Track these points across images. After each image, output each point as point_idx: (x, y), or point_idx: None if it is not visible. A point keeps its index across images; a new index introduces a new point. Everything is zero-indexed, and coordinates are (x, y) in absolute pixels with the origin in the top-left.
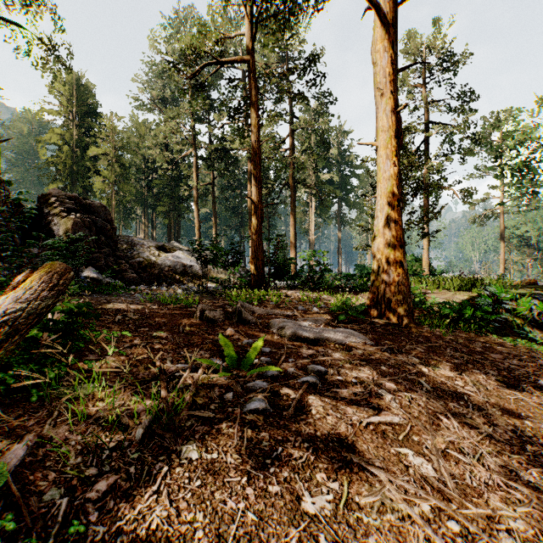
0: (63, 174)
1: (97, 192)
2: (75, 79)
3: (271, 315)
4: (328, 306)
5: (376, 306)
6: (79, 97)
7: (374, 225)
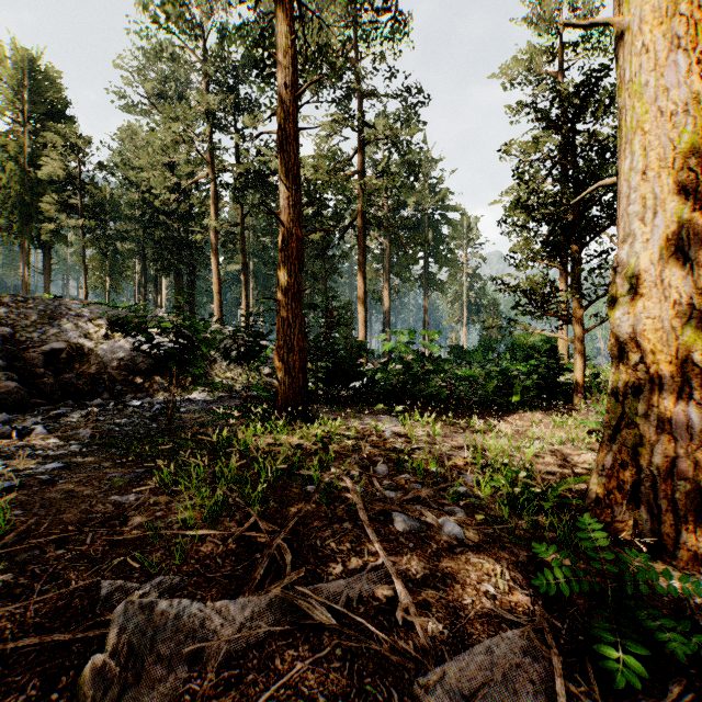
0: (8, 206)
1: (64, 235)
2: (29, 61)
3: (294, 641)
4: (472, 489)
5: (631, 508)
6: (34, 89)
7: (618, 261)
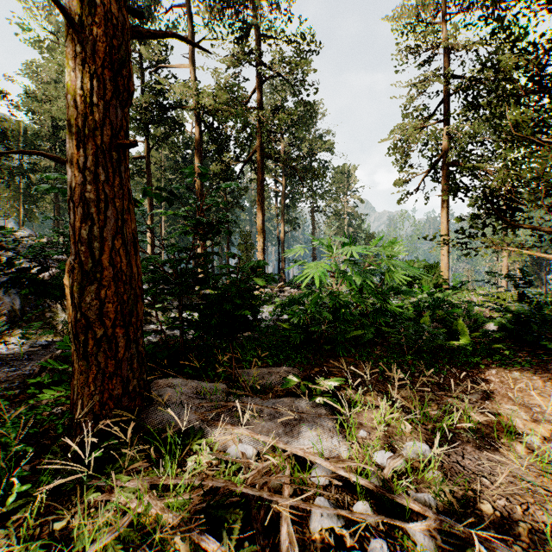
0: None
1: None
2: None
3: None
4: None
5: None
6: None
7: None
